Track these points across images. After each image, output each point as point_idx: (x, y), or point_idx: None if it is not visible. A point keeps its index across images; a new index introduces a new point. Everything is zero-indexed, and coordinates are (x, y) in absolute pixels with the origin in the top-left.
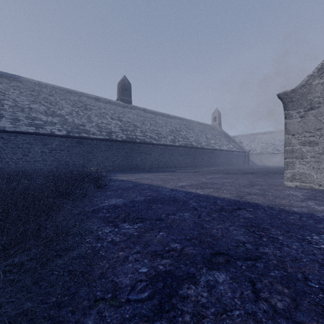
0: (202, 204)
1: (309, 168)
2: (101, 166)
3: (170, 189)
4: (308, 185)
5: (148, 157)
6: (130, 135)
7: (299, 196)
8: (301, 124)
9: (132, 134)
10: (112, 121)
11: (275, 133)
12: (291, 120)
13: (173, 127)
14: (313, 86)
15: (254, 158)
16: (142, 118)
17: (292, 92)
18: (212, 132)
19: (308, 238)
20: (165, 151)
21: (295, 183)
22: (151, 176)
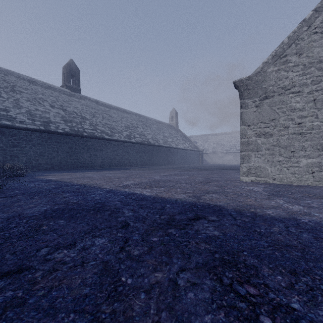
0: (142, 213)
1: (264, 161)
2: (33, 164)
3: (107, 190)
4: (263, 179)
5: (99, 154)
6: (76, 128)
7: (262, 192)
8: (257, 114)
9: (79, 126)
10: (51, 109)
11: (224, 135)
12: (247, 109)
13: (130, 123)
14: (267, 73)
15: (207, 157)
16: (92, 110)
17: (248, 79)
18: (169, 131)
19: None
20: (119, 147)
21: (251, 177)
22: (94, 175)
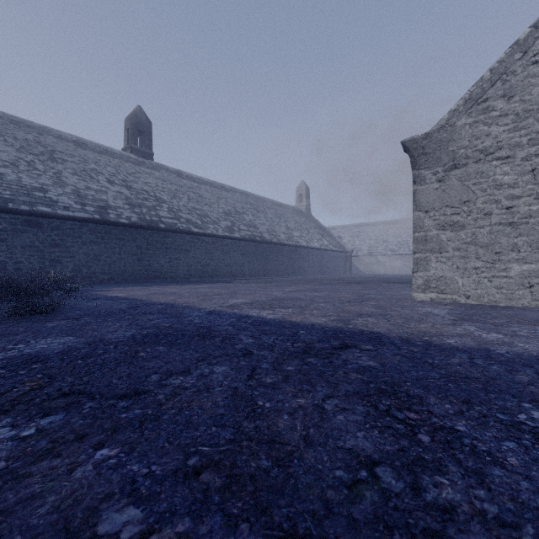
0: (267, 340)
1: (451, 268)
2: (83, 273)
3: (208, 311)
4: (449, 297)
5: (183, 257)
6: (148, 216)
7: (445, 316)
8: (440, 194)
9: (152, 213)
10: (109, 187)
11: (388, 224)
12: (424, 186)
13: (231, 207)
14: (457, 128)
15: (360, 262)
16: (172, 187)
17: (426, 138)
18: (296, 218)
19: (523, 418)
20: (216, 246)
21: (430, 294)
22: (180, 290)
